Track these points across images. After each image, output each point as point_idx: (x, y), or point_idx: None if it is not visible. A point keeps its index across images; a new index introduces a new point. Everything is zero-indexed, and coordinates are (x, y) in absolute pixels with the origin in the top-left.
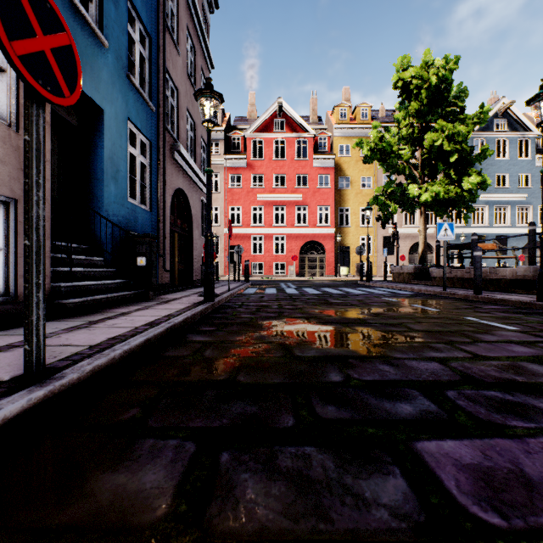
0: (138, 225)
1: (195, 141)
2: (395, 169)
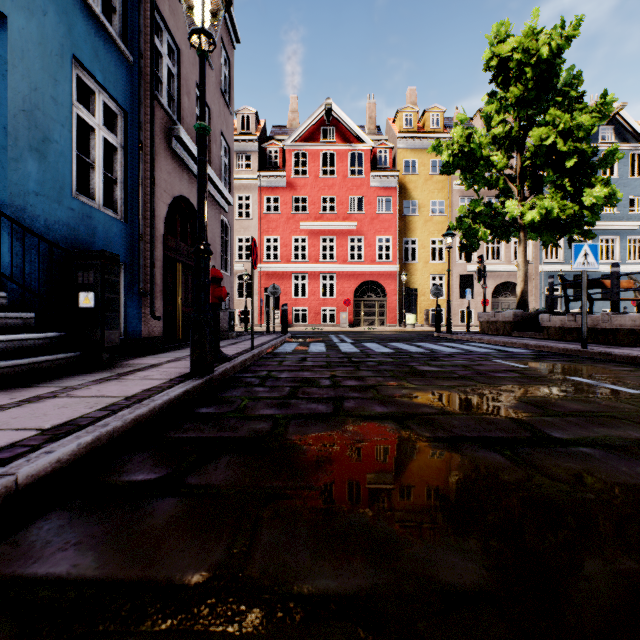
0: (98, 241)
1: (210, 134)
2: (485, 181)
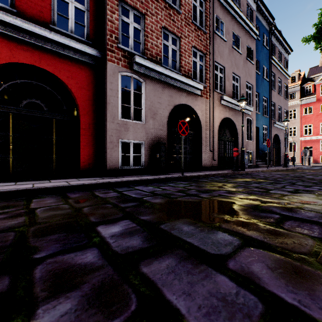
0: (264, 149)
1: (281, 113)
2: None
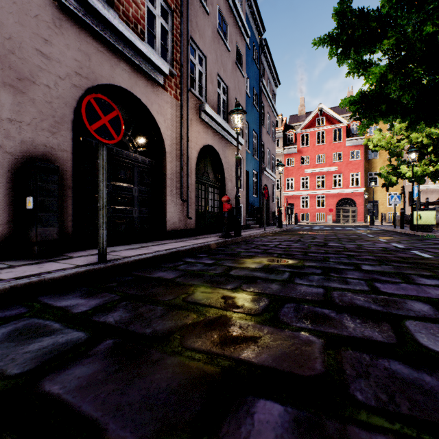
0: (255, 203)
1: (270, 159)
2: (394, 154)
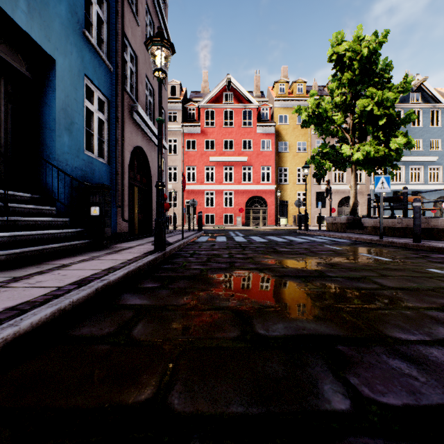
0: (95, 177)
1: (154, 105)
2: (330, 132)
